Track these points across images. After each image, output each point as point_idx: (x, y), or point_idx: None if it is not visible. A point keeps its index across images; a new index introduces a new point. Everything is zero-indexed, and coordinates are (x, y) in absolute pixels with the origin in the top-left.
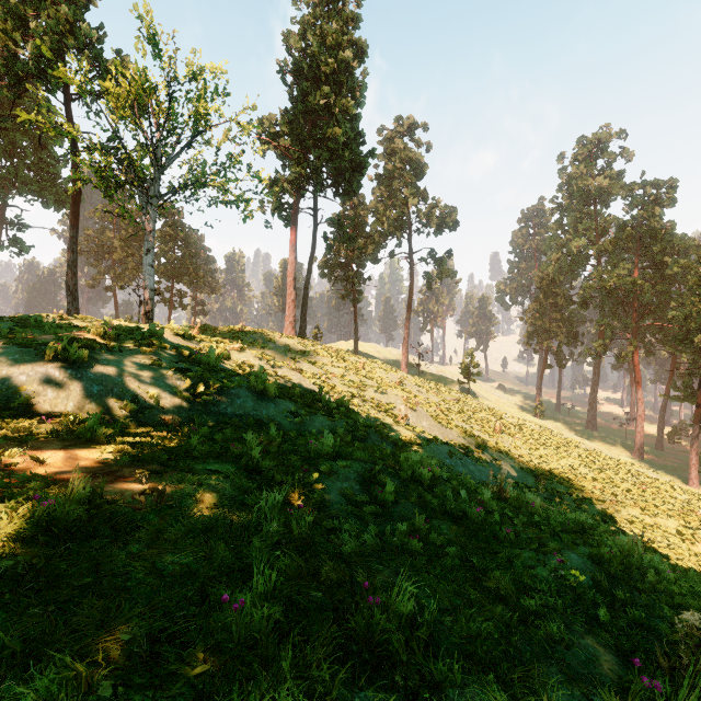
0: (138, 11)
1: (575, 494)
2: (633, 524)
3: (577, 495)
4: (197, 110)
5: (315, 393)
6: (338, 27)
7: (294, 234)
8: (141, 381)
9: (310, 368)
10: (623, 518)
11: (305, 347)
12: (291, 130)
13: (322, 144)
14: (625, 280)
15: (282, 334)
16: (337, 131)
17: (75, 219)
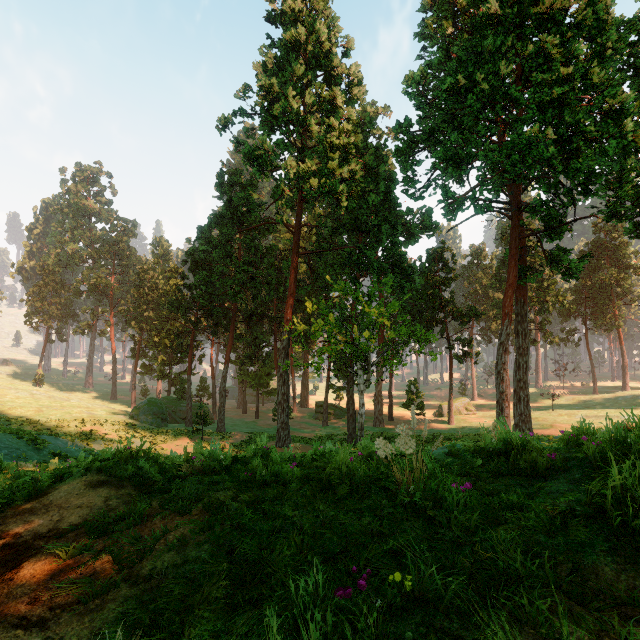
0: None
1: (16, 423)
2: (51, 429)
3: (18, 424)
4: None
5: None
6: None
7: None
8: None
9: None
10: (47, 428)
11: None
12: None
13: None
14: (101, 282)
15: None
16: None
17: None
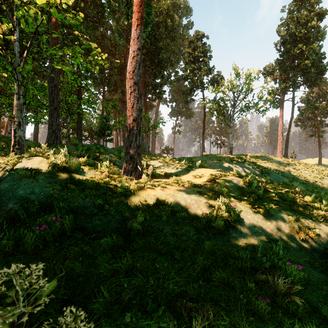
0: (233, 68)
1: None
2: None
3: None
4: (249, 87)
5: (297, 178)
6: (307, 12)
7: (281, 113)
8: (250, 169)
9: (293, 170)
10: None
11: (288, 162)
12: (280, 67)
13: (297, 68)
14: None
15: (275, 156)
16: (307, 62)
17: (204, 124)
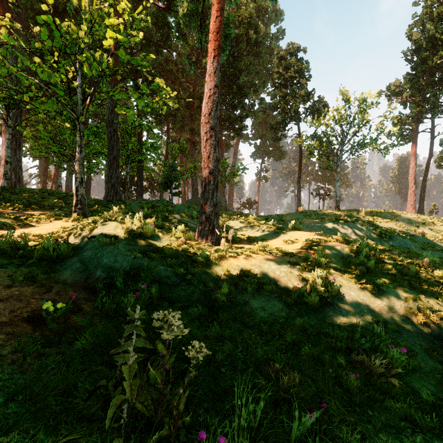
0: (341, 92)
1: None
2: None
3: None
4: (363, 117)
5: (435, 244)
6: None
7: (413, 150)
8: (363, 232)
9: (430, 232)
10: None
11: (423, 220)
12: (412, 85)
13: (438, 85)
14: None
15: (404, 212)
16: None
17: (300, 169)
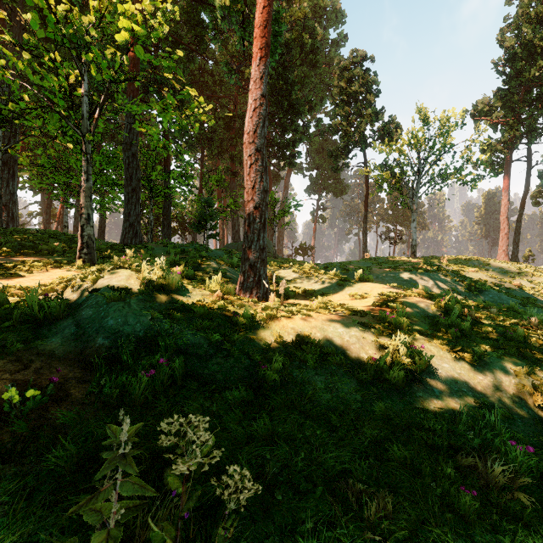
0: (418, 110)
1: None
2: None
3: None
4: (446, 142)
5: (536, 299)
6: None
7: (506, 183)
8: (448, 284)
9: (528, 284)
10: None
11: (518, 269)
12: (504, 103)
13: (537, 103)
14: None
15: (495, 260)
16: None
17: (366, 206)
